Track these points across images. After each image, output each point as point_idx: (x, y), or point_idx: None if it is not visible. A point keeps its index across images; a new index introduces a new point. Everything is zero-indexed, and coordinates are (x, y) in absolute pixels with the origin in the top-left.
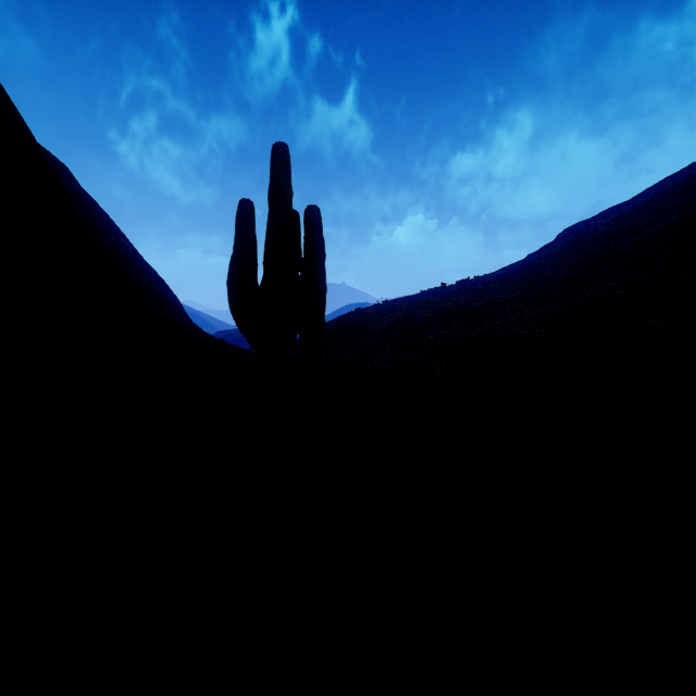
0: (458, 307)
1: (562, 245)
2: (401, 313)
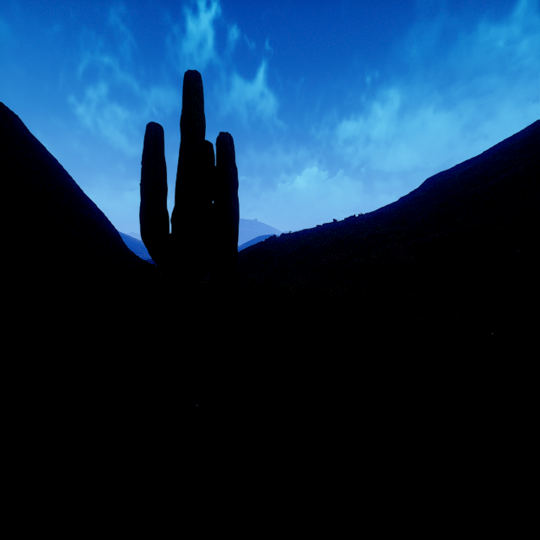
0: (348, 238)
1: (427, 190)
2: (302, 243)
